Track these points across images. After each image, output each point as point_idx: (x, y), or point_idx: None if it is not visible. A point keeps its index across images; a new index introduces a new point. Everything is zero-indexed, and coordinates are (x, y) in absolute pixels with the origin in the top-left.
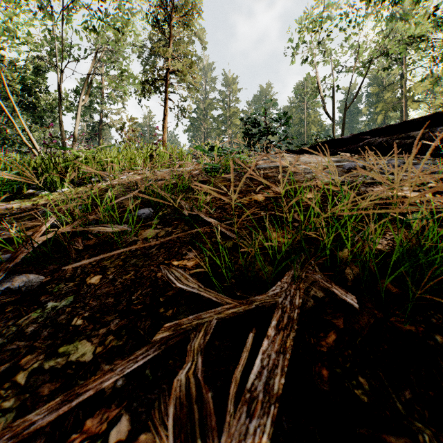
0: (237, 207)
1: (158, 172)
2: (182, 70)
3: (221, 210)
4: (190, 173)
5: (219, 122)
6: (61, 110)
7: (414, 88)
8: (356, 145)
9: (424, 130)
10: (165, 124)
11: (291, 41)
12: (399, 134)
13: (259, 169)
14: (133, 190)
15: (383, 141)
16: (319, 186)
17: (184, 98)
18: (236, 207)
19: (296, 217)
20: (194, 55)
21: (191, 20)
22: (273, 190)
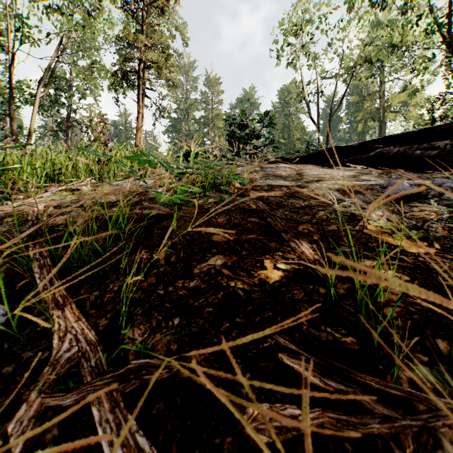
0: (222, 306)
1: (107, 185)
2: (158, 62)
3: (181, 320)
4: (145, 194)
5: (201, 123)
6: (11, 100)
7: (392, 99)
8: (365, 155)
9: (452, 140)
10: (138, 123)
11: (276, 42)
12: (420, 144)
13: (254, 188)
14: (24, 232)
15: (400, 151)
16: (376, 237)
17: (163, 96)
18: (219, 305)
19: (418, 406)
20: (173, 49)
21: (169, 7)
22: (295, 248)
